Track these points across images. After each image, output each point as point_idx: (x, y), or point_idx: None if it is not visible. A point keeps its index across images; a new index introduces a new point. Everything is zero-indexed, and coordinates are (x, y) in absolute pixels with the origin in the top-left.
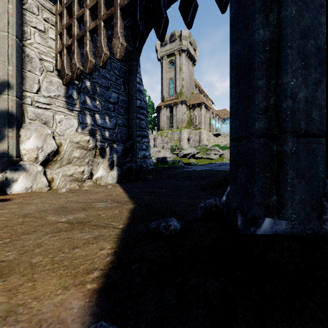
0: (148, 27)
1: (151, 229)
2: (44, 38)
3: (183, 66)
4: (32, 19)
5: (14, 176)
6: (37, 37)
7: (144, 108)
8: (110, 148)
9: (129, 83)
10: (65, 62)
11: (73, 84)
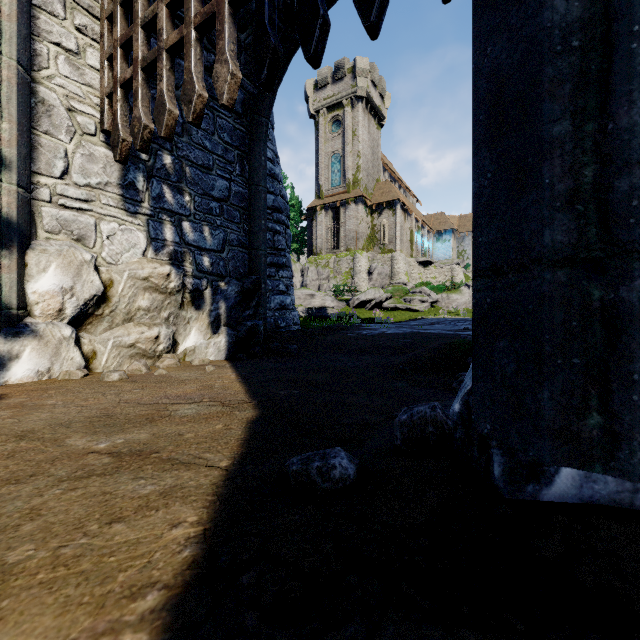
0: (290, 48)
1: (291, 476)
2: (78, 67)
3: (359, 129)
4: (52, 27)
5: (13, 347)
6: (62, 63)
7: (281, 211)
8: (213, 291)
9: (251, 159)
10: (119, 116)
11: (136, 160)
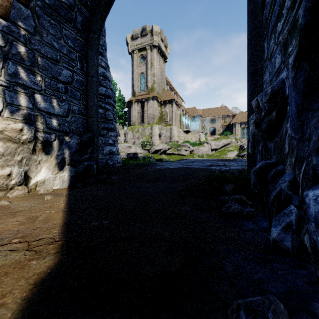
0: None
1: None
2: None
3: (154, 62)
4: None
5: None
6: None
7: (110, 97)
8: (59, 142)
9: (88, 60)
10: None
11: None
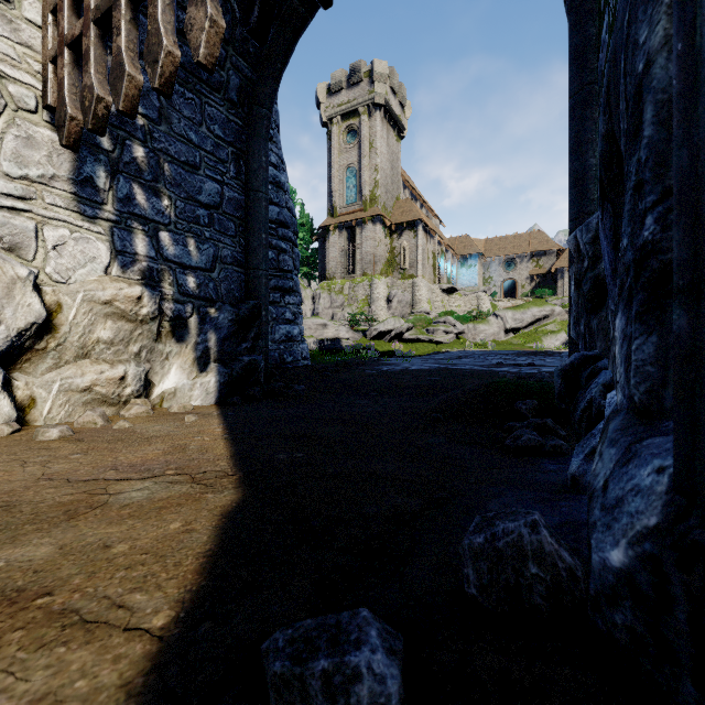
0: (296, 24)
1: (270, 686)
2: (10, 19)
3: (376, 140)
4: None
5: None
6: None
7: (288, 226)
8: (200, 319)
9: (249, 159)
10: (66, 85)
11: (95, 149)
